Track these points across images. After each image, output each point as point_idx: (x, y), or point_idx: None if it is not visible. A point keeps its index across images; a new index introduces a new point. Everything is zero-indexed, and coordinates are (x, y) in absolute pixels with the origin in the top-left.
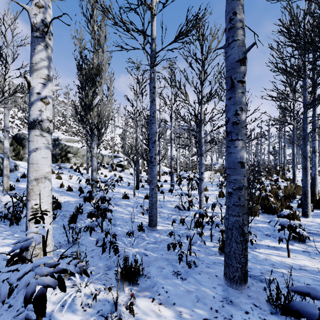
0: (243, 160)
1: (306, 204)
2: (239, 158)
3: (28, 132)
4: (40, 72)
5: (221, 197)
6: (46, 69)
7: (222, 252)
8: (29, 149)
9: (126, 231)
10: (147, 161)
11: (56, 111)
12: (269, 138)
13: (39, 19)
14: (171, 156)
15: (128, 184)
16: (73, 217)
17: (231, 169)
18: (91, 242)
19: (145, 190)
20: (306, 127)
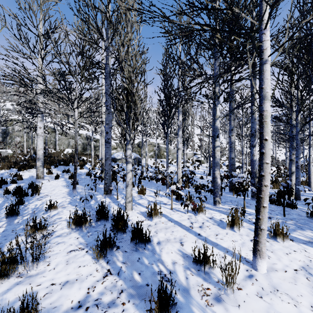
0: (233, 157)
1: (309, 183)
2: (231, 156)
3: (177, 150)
4: (180, 136)
5: None
6: (181, 135)
7: None
8: (178, 154)
9: None
10: None
11: None
12: None
13: (180, 124)
14: None
15: (204, 172)
16: None
17: (229, 159)
18: None
19: None
20: (309, 137)
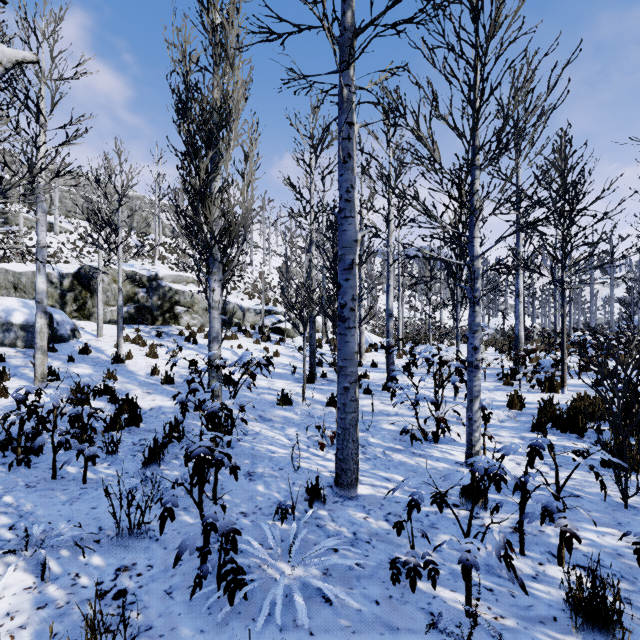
0: None
1: None
2: None
3: None
4: None
5: (515, 408)
6: None
7: (583, 622)
8: None
9: (278, 497)
10: (333, 319)
11: (159, 226)
12: (613, 269)
13: None
14: (387, 309)
15: (293, 370)
16: (154, 452)
17: None
18: (181, 530)
19: (328, 385)
20: None
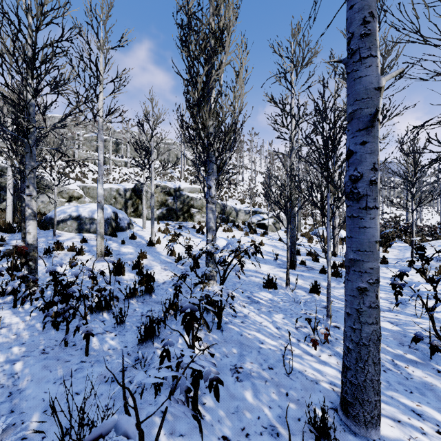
0: None
1: None
2: None
3: None
4: None
5: None
6: None
7: None
8: None
9: (269, 416)
10: (322, 209)
11: (184, 159)
12: None
13: None
14: None
15: (275, 257)
16: (149, 330)
17: None
18: None
19: (308, 272)
20: None
